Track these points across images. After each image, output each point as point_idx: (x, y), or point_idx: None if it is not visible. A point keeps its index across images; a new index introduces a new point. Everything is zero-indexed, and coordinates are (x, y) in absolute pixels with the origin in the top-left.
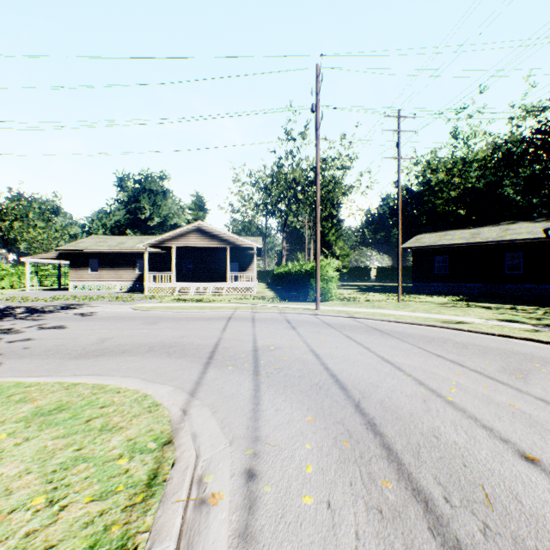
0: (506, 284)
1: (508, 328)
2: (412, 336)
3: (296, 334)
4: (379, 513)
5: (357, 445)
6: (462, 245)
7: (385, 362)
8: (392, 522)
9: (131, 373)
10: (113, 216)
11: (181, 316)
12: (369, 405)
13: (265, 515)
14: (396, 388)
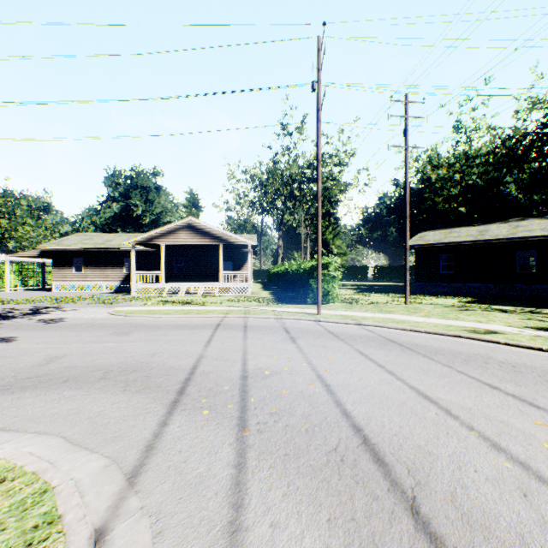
0: (517, 284)
1: None
2: (440, 352)
3: (296, 350)
4: None
5: None
6: (470, 243)
7: (424, 399)
8: None
9: (54, 425)
10: (104, 213)
11: (162, 323)
12: (436, 508)
13: None
14: (463, 458)
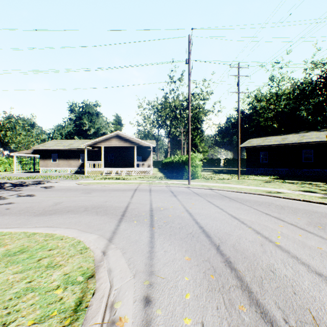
0: (303, 168)
1: (308, 196)
2: (248, 201)
3: (176, 200)
4: None
5: (220, 278)
6: (276, 145)
7: (233, 218)
8: None
9: (71, 225)
10: (67, 128)
11: (106, 188)
12: (226, 248)
13: None
14: (242, 236)
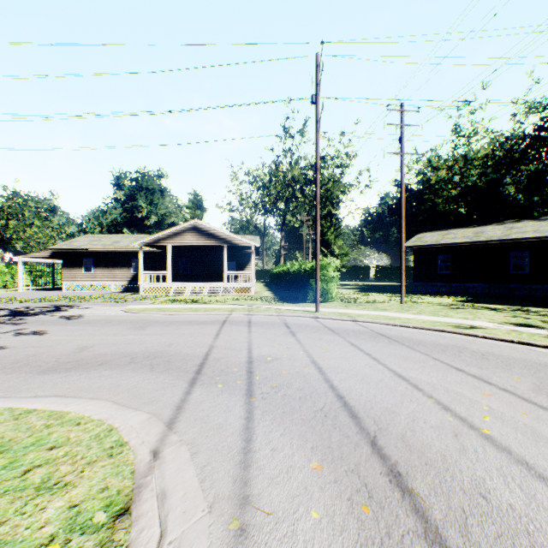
0: (511, 284)
1: (526, 334)
2: (423, 343)
3: (295, 341)
4: None
5: (381, 512)
6: (466, 244)
7: (398, 377)
8: None
9: (102, 393)
10: (110, 214)
11: (173, 319)
12: (389, 442)
13: None
14: (417, 415)
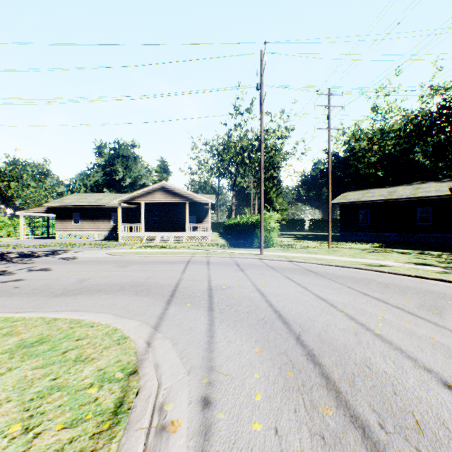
0: (418, 233)
1: (422, 270)
2: (341, 277)
3: (244, 275)
4: (321, 439)
5: (300, 374)
6: (381, 201)
7: (320, 299)
8: (333, 448)
9: (104, 309)
10: (93, 177)
11: (148, 260)
12: (309, 337)
13: (219, 441)
14: (331, 322)
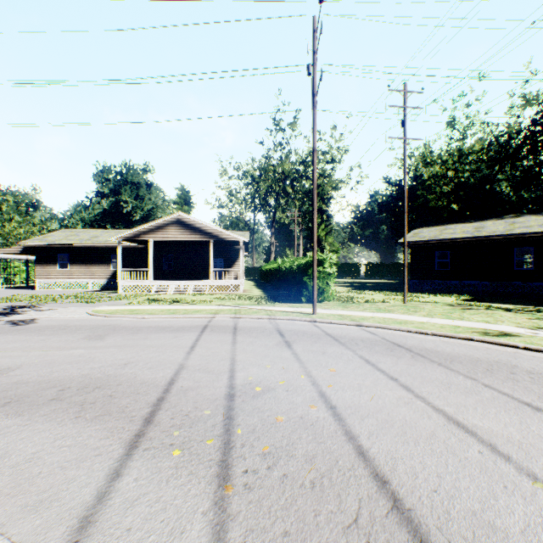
0: (515, 281)
1: None
2: (456, 359)
3: (292, 357)
4: None
5: None
6: (466, 239)
7: (457, 427)
8: None
9: None
10: (93, 209)
11: (144, 325)
12: None
13: None
14: None
